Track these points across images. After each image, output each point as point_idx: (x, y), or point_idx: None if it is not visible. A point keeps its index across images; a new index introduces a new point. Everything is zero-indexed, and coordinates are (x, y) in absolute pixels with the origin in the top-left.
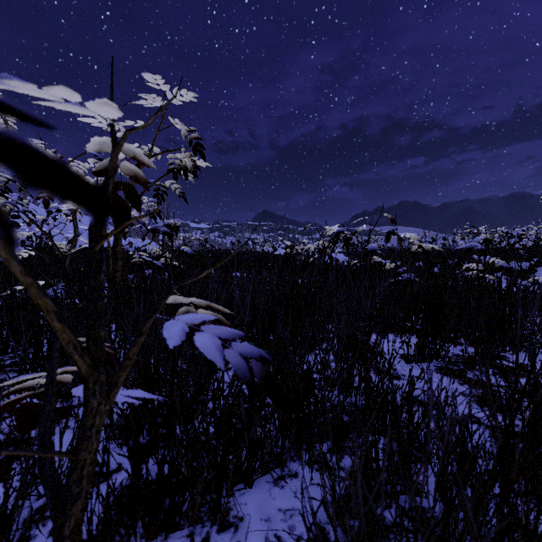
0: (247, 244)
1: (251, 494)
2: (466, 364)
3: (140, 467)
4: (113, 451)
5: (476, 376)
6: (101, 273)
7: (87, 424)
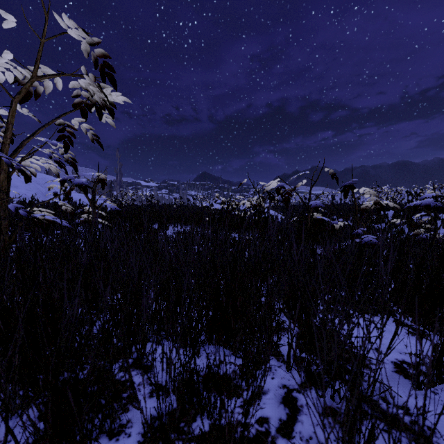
0: (188, 199)
1: None
2: None
3: None
4: None
5: None
6: None
7: None
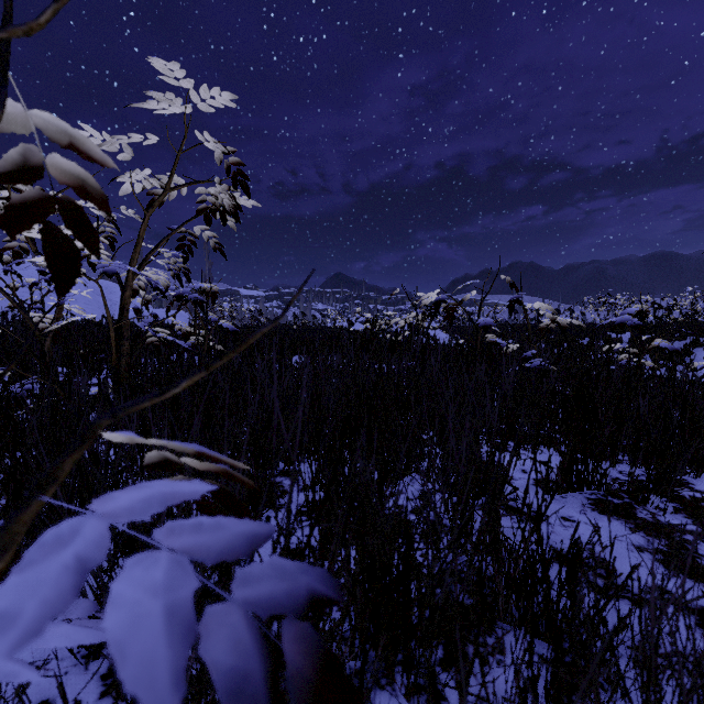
0: (315, 317)
1: None
2: (632, 495)
3: None
4: (70, 673)
5: (651, 515)
6: None
7: None
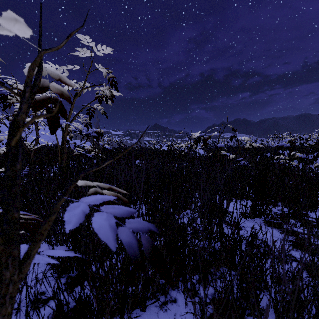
0: (145, 143)
1: (144, 316)
2: (282, 219)
3: (62, 304)
4: (51, 282)
5: (289, 227)
6: (16, 164)
7: (1, 293)
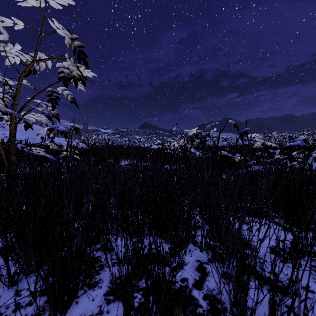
0: (134, 142)
1: None
2: None
3: None
4: None
5: None
6: None
7: None
